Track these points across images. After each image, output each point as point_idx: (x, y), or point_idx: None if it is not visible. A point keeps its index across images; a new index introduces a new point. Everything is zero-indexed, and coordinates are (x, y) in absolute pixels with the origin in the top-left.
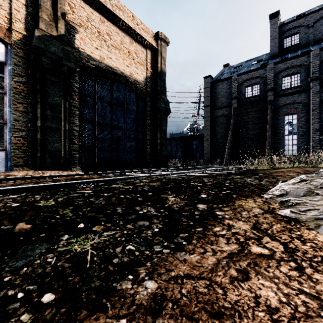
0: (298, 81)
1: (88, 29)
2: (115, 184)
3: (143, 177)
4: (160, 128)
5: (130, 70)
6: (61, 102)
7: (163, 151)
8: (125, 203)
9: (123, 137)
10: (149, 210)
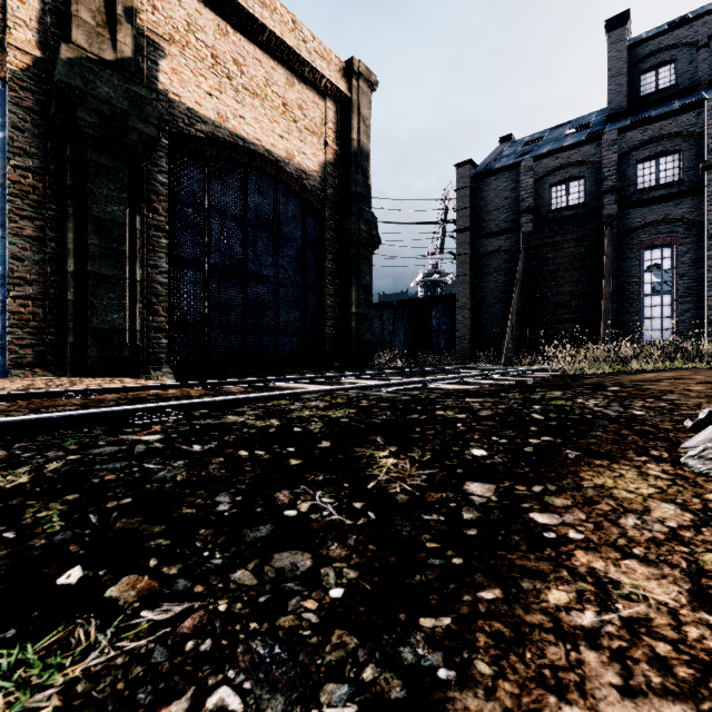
0: (675, 171)
1: (188, 49)
2: (237, 414)
3: (311, 395)
4: (357, 281)
5: (289, 147)
6: (124, 216)
7: (363, 333)
8: (249, 476)
9: (272, 300)
10: (316, 505)
